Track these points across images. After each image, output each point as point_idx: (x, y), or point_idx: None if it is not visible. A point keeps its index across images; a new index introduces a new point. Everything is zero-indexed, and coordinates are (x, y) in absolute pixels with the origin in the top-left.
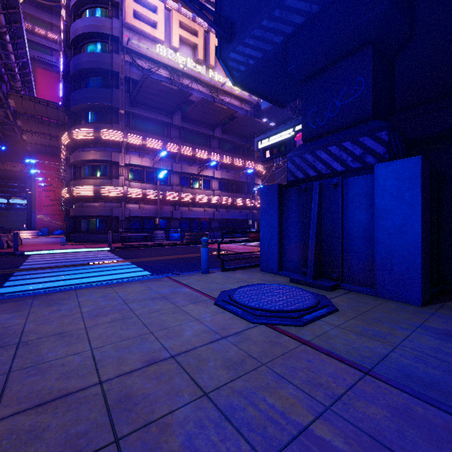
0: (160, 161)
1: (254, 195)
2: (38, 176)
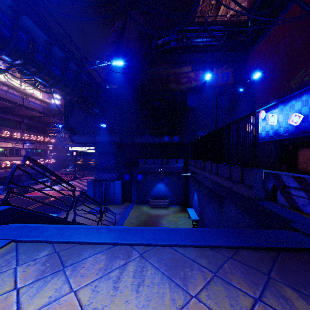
0: None
1: (49, 156)
2: None
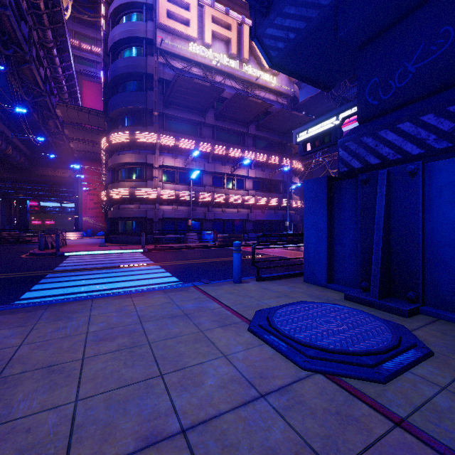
0: (193, 161)
1: (291, 194)
2: (84, 181)
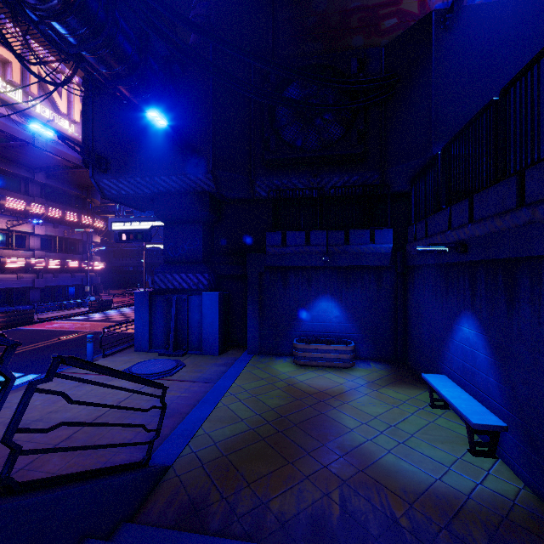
0: None
1: (92, 255)
2: None
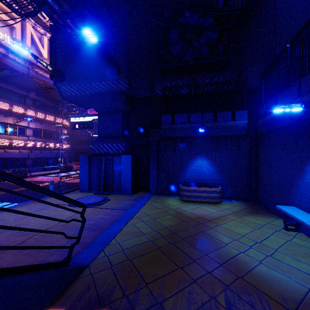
0: None
1: (62, 140)
2: None
